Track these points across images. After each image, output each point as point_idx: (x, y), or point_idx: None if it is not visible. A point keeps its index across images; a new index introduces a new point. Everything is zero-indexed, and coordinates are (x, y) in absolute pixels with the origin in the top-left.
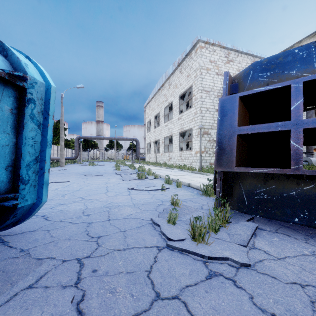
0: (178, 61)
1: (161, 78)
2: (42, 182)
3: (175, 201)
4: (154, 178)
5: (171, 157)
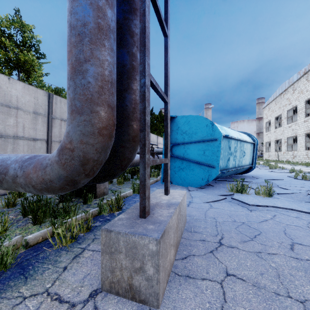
0: (304, 71)
1: (283, 84)
2: (255, 163)
3: (297, 173)
4: (281, 169)
5: (295, 155)
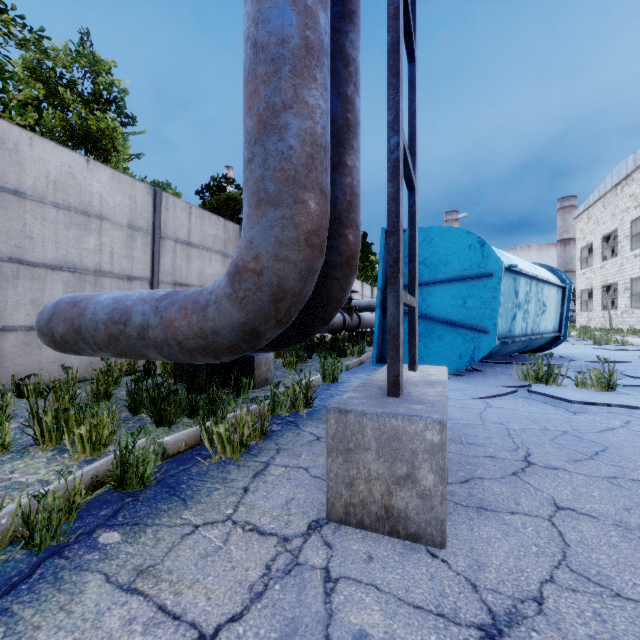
0: None
1: (621, 164)
2: (566, 329)
3: None
4: (621, 345)
5: None
